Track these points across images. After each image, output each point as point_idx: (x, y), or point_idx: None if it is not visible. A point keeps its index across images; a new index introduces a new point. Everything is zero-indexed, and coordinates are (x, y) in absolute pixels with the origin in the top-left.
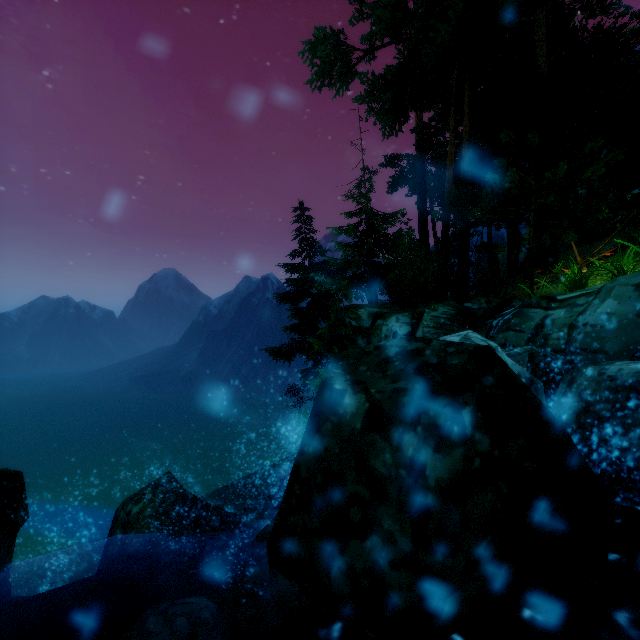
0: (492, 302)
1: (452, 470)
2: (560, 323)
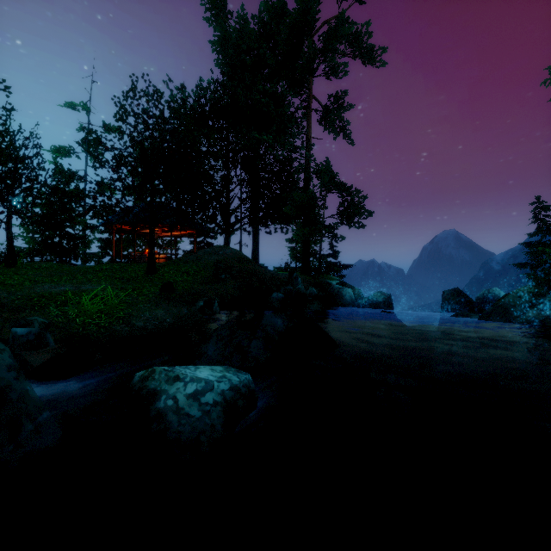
0: None
1: (452, 299)
2: None
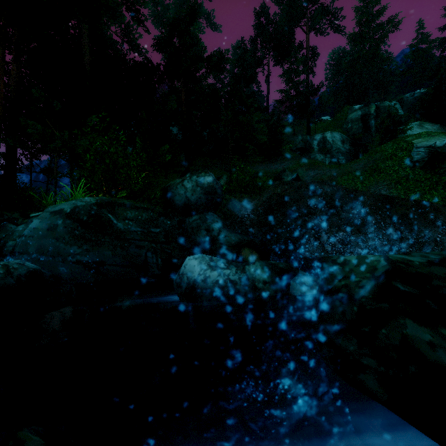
0: (5, 215)
1: None
2: (18, 234)
